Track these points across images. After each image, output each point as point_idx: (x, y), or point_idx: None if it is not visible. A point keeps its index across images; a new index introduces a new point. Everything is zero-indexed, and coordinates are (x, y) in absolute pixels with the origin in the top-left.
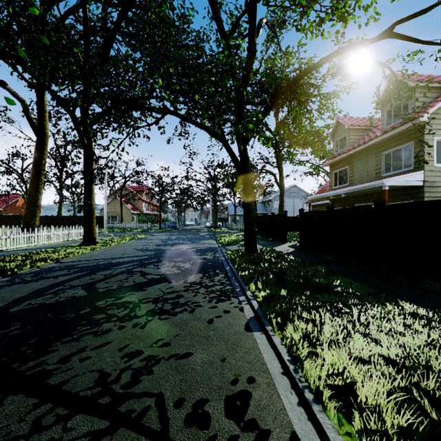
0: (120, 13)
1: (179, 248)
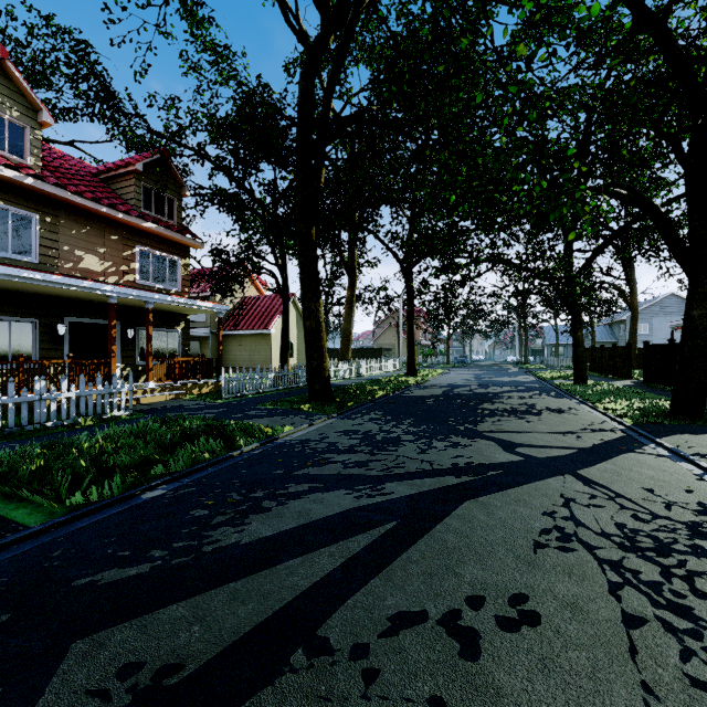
0: None
1: (500, 380)
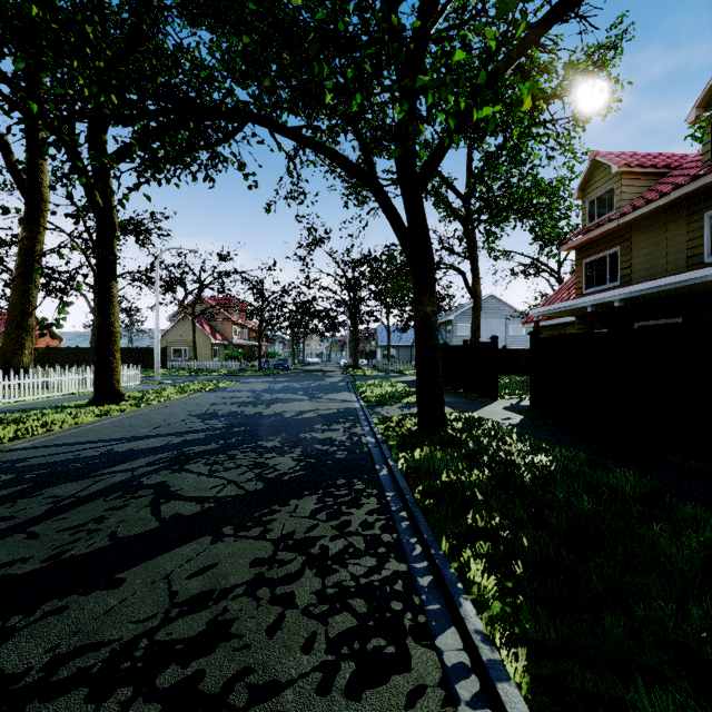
0: None
1: (281, 411)
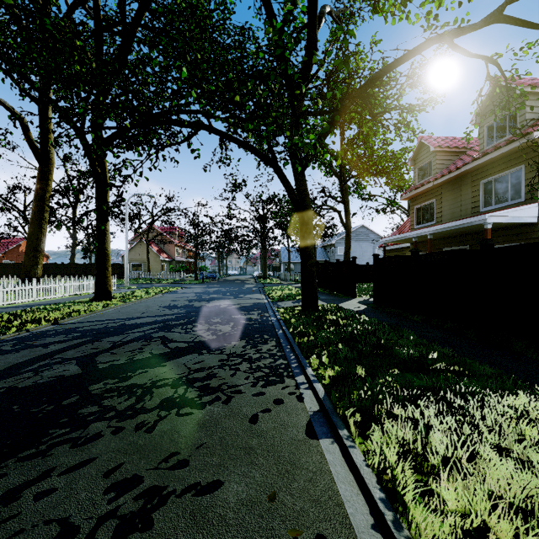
0: (142, 2)
1: (217, 304)
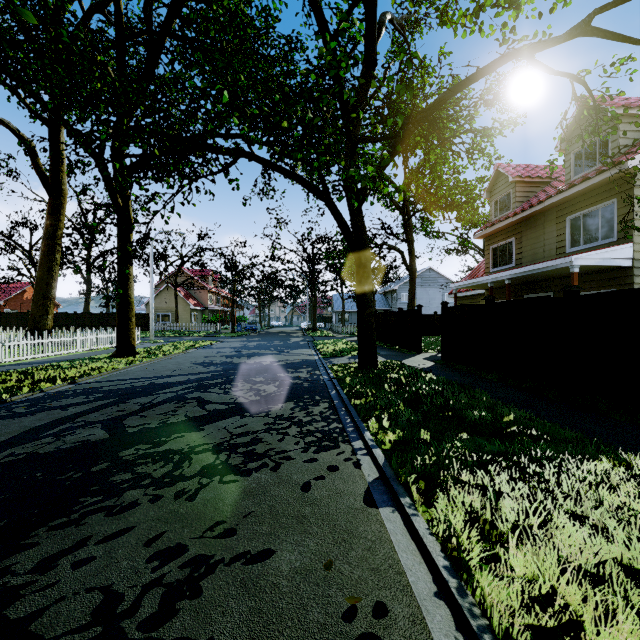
0: (171, 7)
1: (260, 361)
